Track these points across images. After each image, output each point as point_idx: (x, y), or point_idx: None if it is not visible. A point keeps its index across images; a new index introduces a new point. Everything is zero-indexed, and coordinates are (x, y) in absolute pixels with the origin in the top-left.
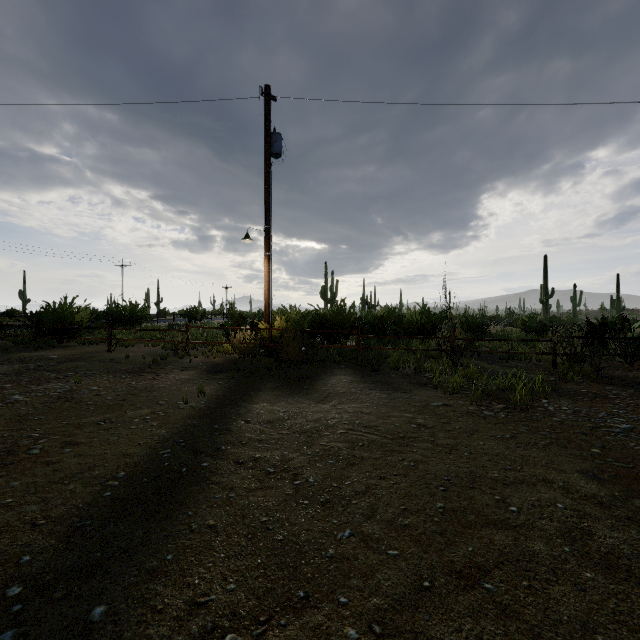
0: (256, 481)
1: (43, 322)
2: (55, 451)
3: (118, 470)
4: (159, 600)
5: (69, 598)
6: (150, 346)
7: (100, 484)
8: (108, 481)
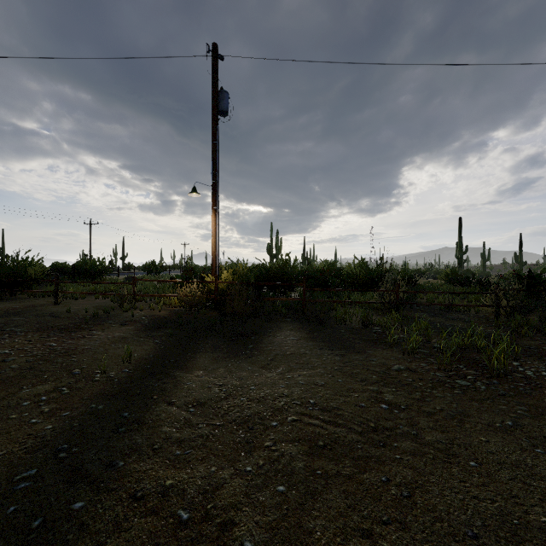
0: None
1: None
2: None
3: None
4: None
5: None
6: (101, 298)
7: None
8: None
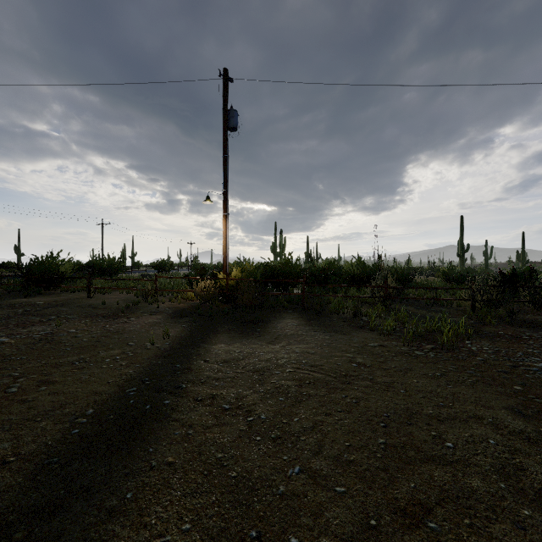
0: (213, 418)
1: (32, 273)
2: (32, 389)
3: (87, 407)
4: (116, 541)
5: (29, 540)
6: (124, 293)
7: (70, 421)
8: (77, 418)
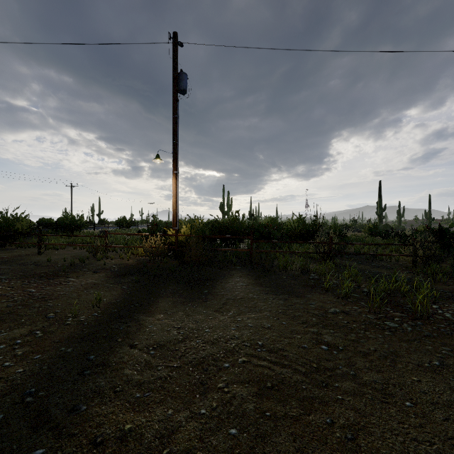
0: None
1: None
2: None
3: None
4: None
5: None
6: (78, 249)
7: None
8: None
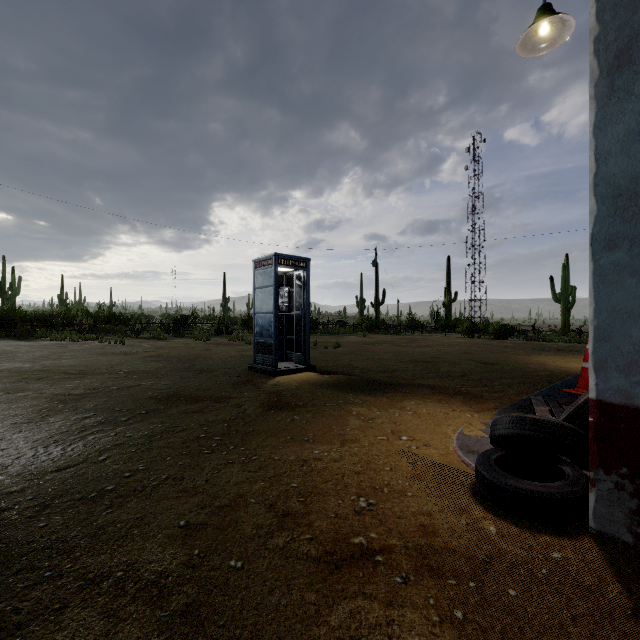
0: None
1: None
2: None
3: None
4: None
5: None
6: None
7: None
8: None
